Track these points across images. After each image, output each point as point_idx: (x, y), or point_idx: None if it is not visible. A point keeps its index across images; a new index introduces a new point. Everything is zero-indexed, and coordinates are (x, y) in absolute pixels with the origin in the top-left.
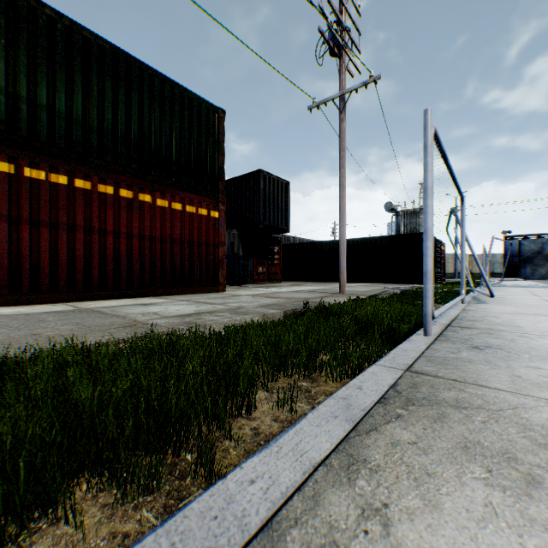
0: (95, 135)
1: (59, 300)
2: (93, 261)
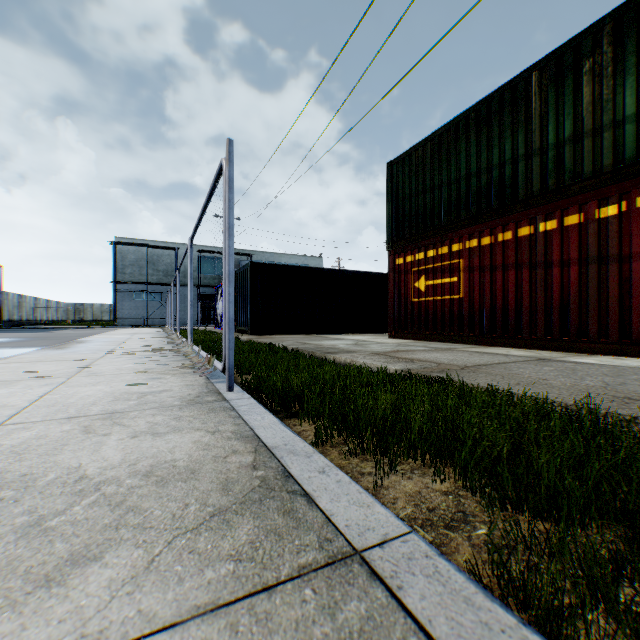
0: None
1: None
2: None
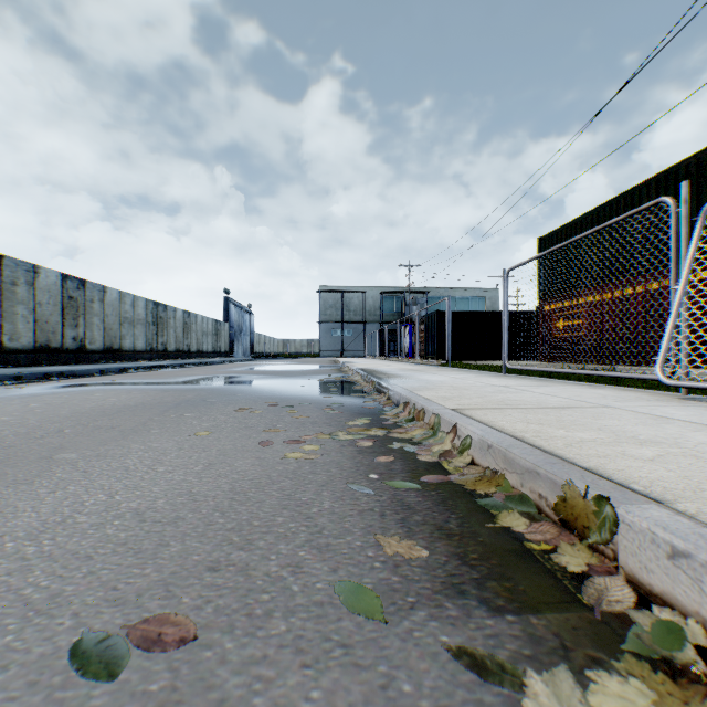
0: None
1: None
2: None
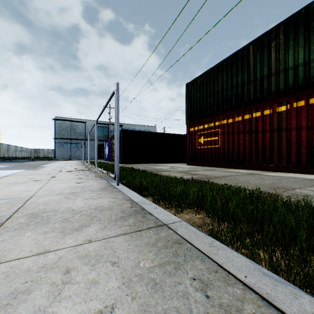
0: None
1: None
2: None
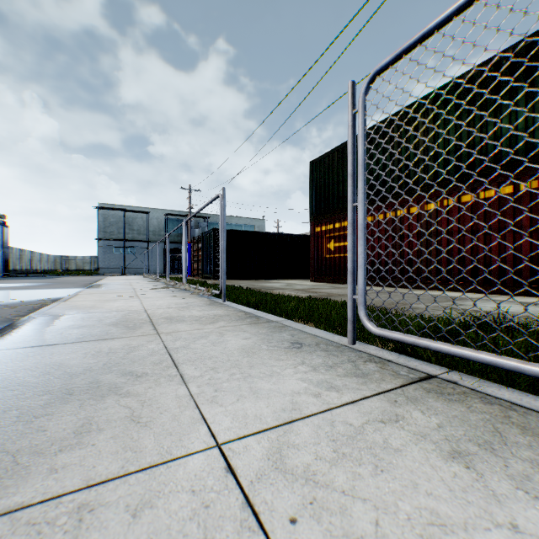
0: (538, 132)
1: (503, 293)
2: (537, 258)
